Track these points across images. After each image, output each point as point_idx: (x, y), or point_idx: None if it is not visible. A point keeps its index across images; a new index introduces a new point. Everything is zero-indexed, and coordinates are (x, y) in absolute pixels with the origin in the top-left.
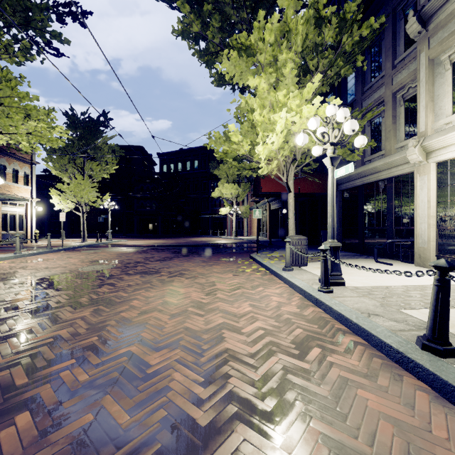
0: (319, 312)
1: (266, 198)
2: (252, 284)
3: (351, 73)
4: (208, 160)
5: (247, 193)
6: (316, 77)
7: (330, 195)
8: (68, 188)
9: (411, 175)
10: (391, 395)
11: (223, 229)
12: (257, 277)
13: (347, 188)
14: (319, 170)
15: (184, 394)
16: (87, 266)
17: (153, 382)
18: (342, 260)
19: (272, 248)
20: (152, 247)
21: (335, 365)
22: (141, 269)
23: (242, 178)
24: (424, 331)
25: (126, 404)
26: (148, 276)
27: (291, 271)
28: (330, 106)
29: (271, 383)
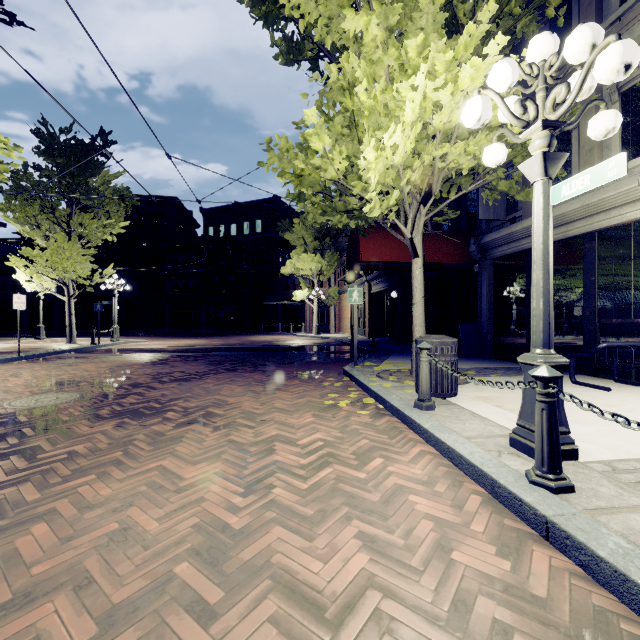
0: (573, 576)
1: (365, 275)
2: (356, 444)
3: (535, 31)
4: (277, 219)
5: (335, 268)
6: (484, 10)
7: (539, 246)
8: (40, 255)
9: (635, 226)
10: None
11: (299, 323)
12: (364, 423)
13: (504, 255)
14: (453, 227)
15: None
16: (27, 397)
17: None
18: (510, 379)
19: (378, 354)
20: (181, 352)
21: None
22: (131, 402)
23: (327, 246)
24: None
25: None
26: (134, 424)
27: (431, 409)
28: (541, 36)
29: None
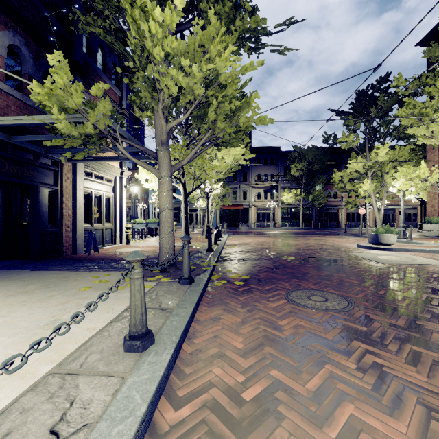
0: None
1: None
2: None
3: None
4: None
5: None
6: None
7: None
8: None
9: None
10: (220, 343)
11: None
12: None
13: None
14: None
15: (389, 359)
16: None
17: (437, 373)
18: None
19: None
20: None
21: (241, 370)
22: None
23: None
24: (87, 368)
25: (429, 356)
26: None
27: None
28: None
29: (313, 360)
